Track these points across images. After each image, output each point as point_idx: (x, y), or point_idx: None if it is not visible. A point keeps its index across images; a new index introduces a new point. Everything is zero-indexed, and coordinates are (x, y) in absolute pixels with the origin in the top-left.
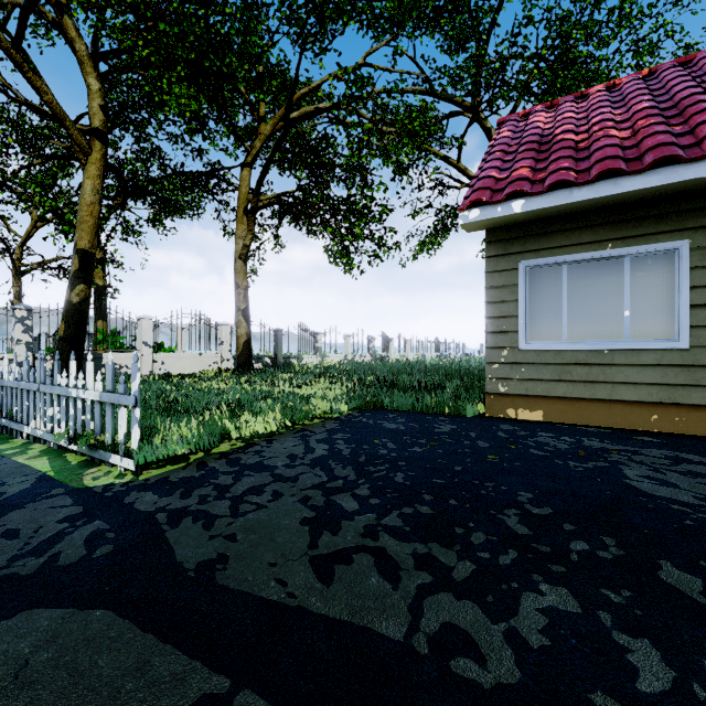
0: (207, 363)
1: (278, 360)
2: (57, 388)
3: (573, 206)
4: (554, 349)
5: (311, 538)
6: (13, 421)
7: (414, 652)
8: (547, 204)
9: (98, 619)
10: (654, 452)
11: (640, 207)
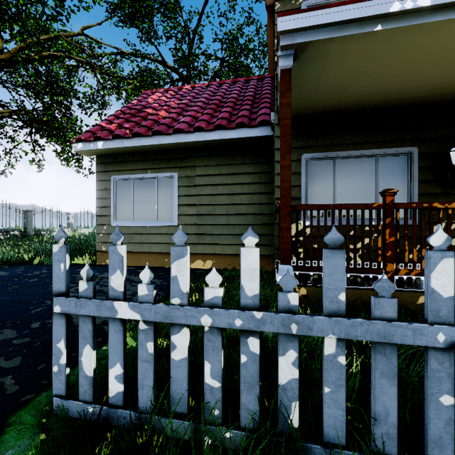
0: None
1: (27, 232)
2: None
3: (128, 149)
4: (127, 225)
5: None
6: None
7: None
8: (113, 146)
9: None
10: None
11: (161, 154)
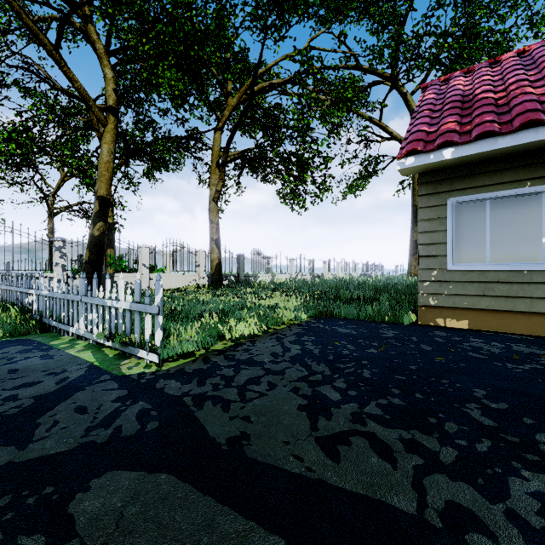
0: (188, 280)
1: (240, 278)
2: (96, 299)
3: (496, 152)
4: (478, 269)
5: (311, 422)
6: (61, 323)
7: (430, 525)
8: (474, 151)
9: (165, 481)
10: None
11: None
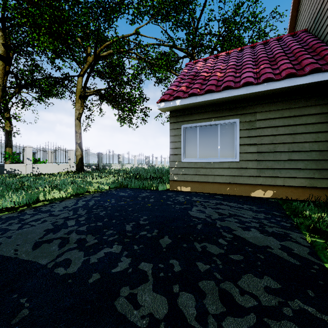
0: (62, 168)
1: (99, 167)
2: None
3: (198, 103)
4: (194, 161)
5: (43, 235)
6: None
7: (45, 267)
8: (188, 102)
9: None
10: (213, 201)
11: (223, 105)
